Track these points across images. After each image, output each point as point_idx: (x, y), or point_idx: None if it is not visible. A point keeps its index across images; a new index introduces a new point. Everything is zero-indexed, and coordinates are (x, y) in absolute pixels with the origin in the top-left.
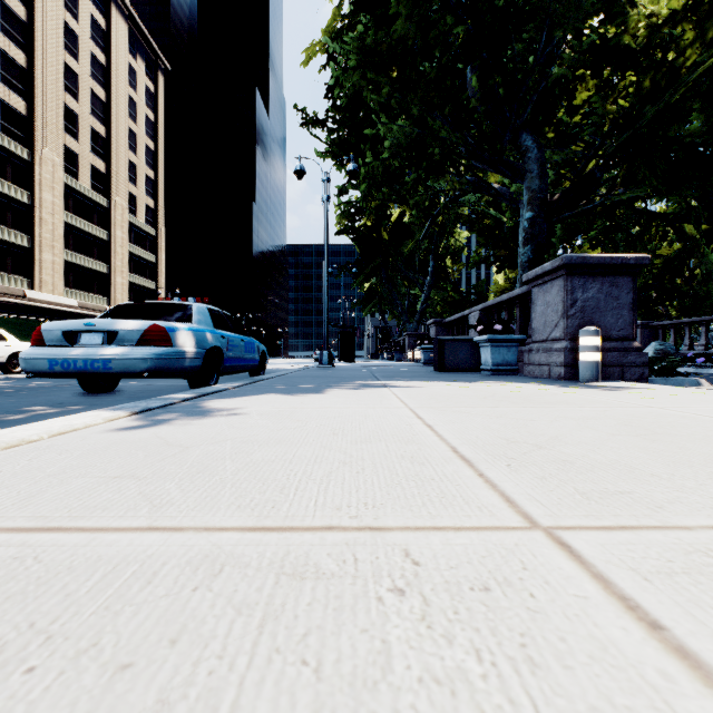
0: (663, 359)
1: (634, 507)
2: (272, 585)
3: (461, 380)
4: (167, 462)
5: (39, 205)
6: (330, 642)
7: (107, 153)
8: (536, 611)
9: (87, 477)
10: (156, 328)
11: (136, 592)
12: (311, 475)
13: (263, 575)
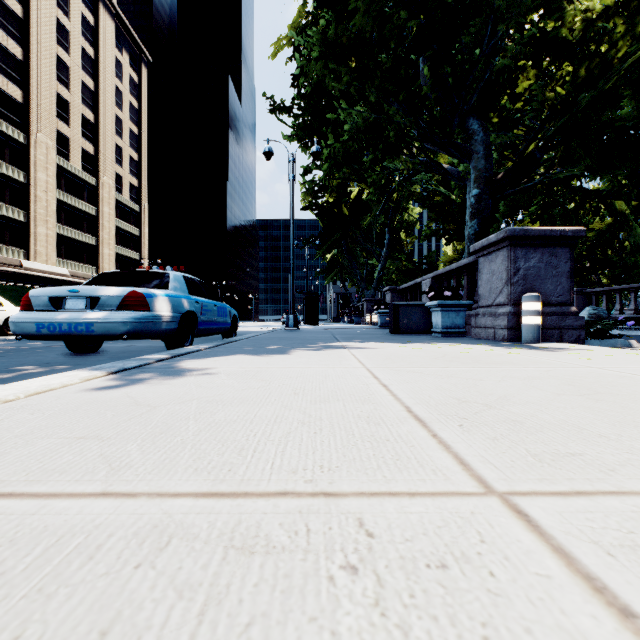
0: (597, 322)
1: (587, 470)
2: (219, 561)
3: (414, 341)
4: (133, 422)
5: (34, 184)
6: (274, 634)
7: (95, 137)
8: (497, 593)
9: (52, 438)
10: (135, 294)
11: (75, 569)
12: (270, 435)
13: (211, 549)
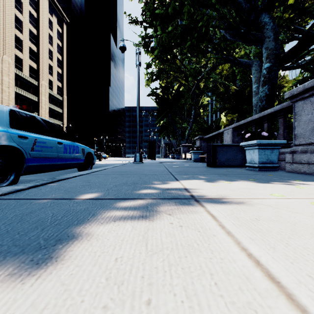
0: None
1: None
2: None
3: (257, 179)
4: None
5: (1, 83)
6: None
7: (37, 59)
8: None
9: None
10: None
11: None
12: None
13: None
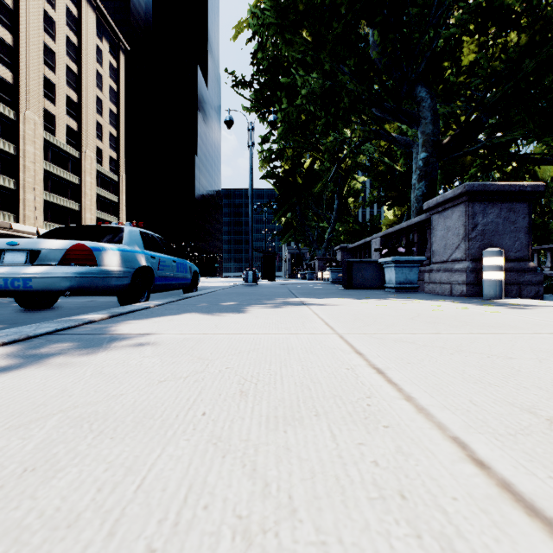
0: (549, 278)
1: None
2: None
3: (373, 297)
4: None
5: (23, 155)
6: None
7: (79, 115)
8: None
9: None
10: (79, 247)
11: None
12: None
13: None
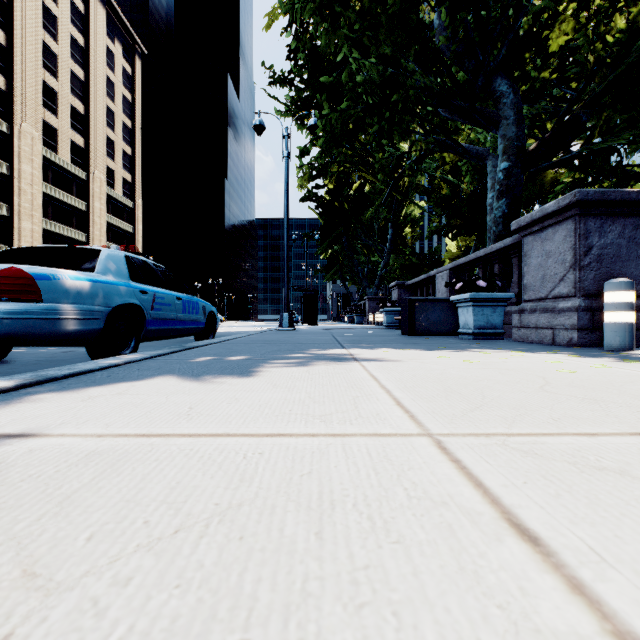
0: None
1: None
2: None
3: (449, 347)
4: None
5: (18, 176)
6: None
7: (86, 129)
8: None
9: None
10: (12, 272)
11: None
12: None
13: None
